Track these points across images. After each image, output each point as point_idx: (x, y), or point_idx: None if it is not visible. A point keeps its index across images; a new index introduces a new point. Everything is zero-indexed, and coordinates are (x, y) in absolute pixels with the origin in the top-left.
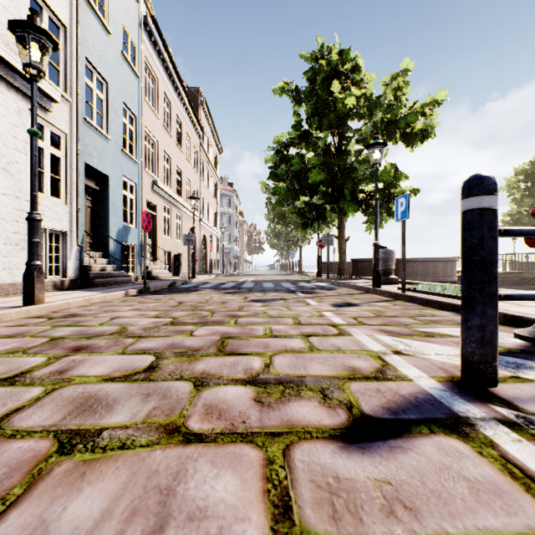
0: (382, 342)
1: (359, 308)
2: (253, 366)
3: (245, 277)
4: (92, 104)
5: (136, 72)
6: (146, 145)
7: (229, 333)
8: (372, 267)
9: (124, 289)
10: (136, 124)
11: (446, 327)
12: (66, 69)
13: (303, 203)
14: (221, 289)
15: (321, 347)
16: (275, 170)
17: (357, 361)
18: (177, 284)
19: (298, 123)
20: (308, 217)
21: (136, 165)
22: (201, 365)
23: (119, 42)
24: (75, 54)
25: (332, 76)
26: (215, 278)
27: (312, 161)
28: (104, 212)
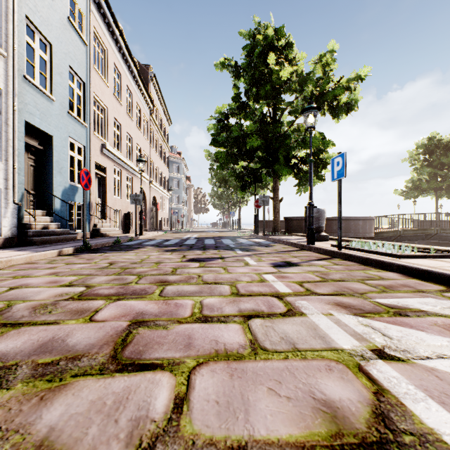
0: (348, 328)
1: (300, 269)
2: (152, 408)
3: (190, 234)
4: (34, 63)
5: (84, 39)
6: (95, 111)
7: (144, 315)
8: (302, 224)
9: (61, 248)
10: (84, 89)
11: (409, 296)
12: (0, 22)
13: (242, 167)
14: (163, 246)
15: (268, 343)
16: (216, 137)
17: (330, 382)
18: (122, 241)
19: (237, 95)
20: (246, 180)
21: (84, 128)
22: (55, 410)
23: (64, 7)
24: (12, 9)
25: (268, 50)
26: (162, 235)
27: (250, 128)
28: (49, 171)
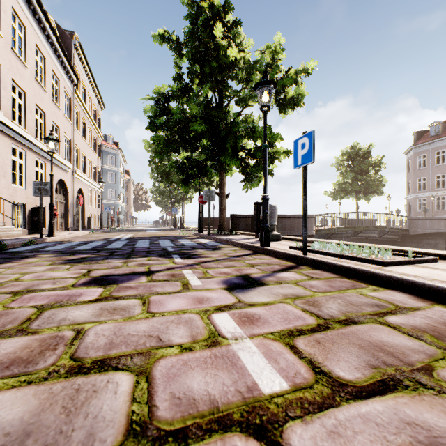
0: None
1: (270, 293)
2: None
3: (123, 234)
4: None
5: None
6: None
7: None
8: (249, 222)
9: None
10: None
11: None
12: None
13: (185, 158)
14: (70, 253)
15: None
16: (154, 119)
17: None
18: (12, 246)
19: (179, 75)
20: (189, 173)
21: None
22: None
23: None
24: None
25: (214, 23)
26: (85, 235)
27: (193, 110)
28: None
